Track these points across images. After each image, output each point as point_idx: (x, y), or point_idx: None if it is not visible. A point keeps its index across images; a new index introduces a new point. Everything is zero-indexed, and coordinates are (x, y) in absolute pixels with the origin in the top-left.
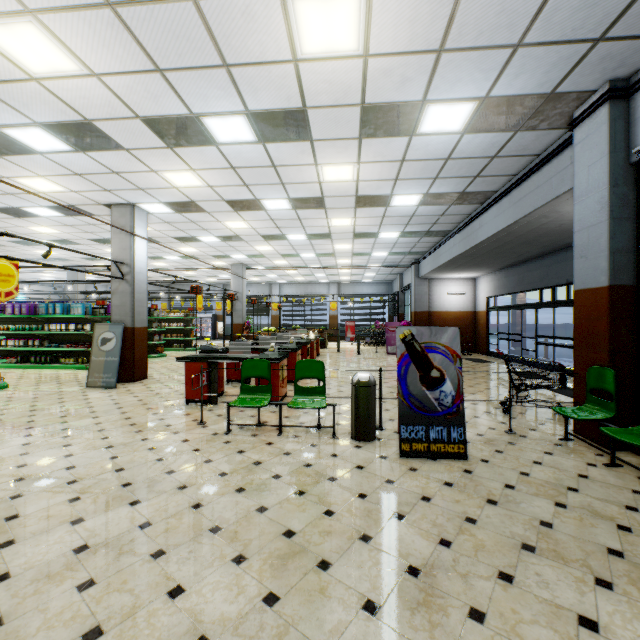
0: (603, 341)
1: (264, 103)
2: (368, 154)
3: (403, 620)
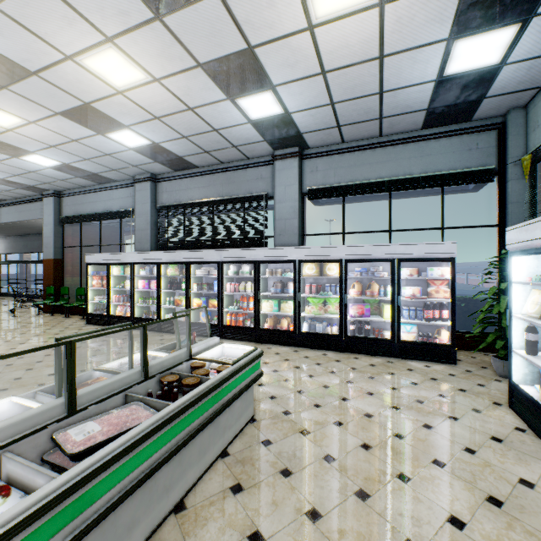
0: (53, 277)
1: None
2: None
3: None
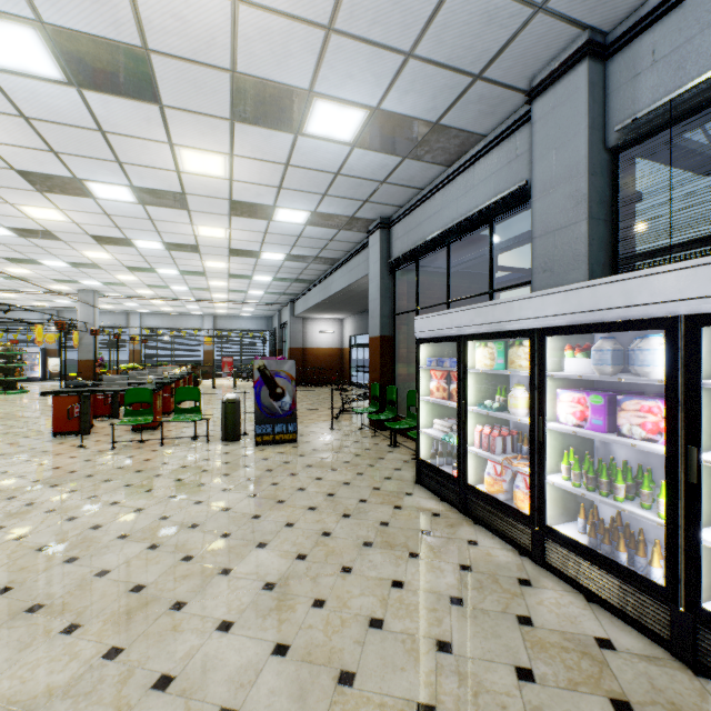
0: (378, 368)
1: (149, 185)
2: (238, 225)
3: (241, 490)
